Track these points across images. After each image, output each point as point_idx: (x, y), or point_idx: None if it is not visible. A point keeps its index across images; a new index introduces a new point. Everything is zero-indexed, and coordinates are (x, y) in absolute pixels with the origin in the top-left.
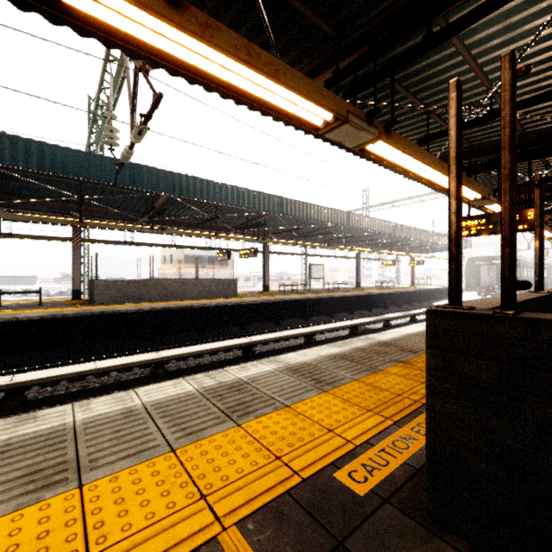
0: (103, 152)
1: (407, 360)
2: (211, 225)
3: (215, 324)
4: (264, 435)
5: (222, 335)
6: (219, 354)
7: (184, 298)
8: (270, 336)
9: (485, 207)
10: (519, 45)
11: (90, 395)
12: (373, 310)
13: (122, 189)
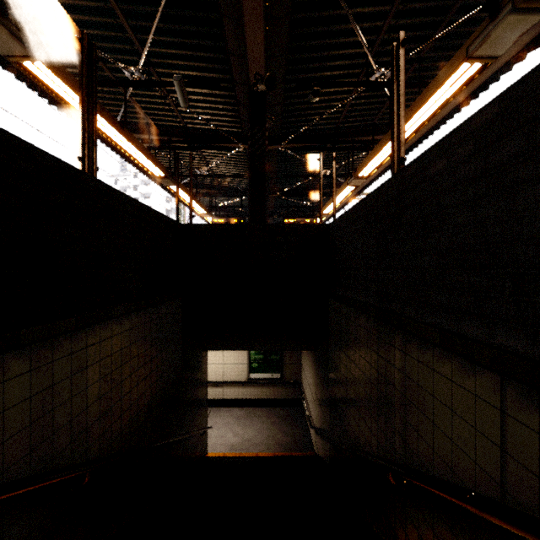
0: None
1: None
2: None
3: None
4: None
5: None
6: None
7: None
8: None
9: None
10: None
11: None
12: None
13: None
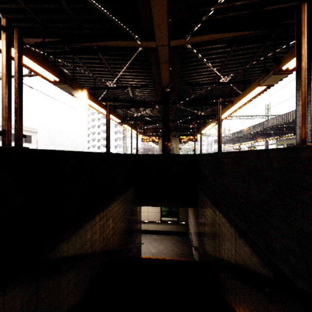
0: None
1: None
2: None
3: None
4: None
5: None
6: None
7: None
8: None
9: None
10: None
11: None
12: None
13: None
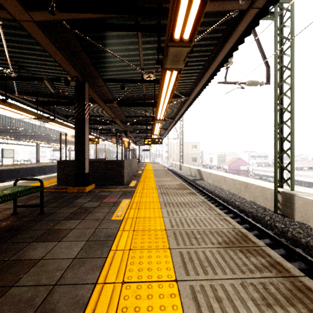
0: None
1: None
2: None
3: None
4: None
5: None
6: None
7: None
8: None
9: None
10: None
11: None
12: (47, 174)
13: None
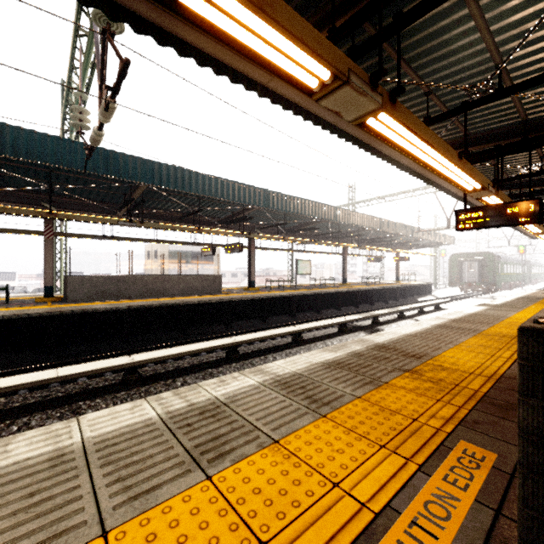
0: (78, 140)
1: (413, 369)
2: (195, 219)
3: (198, 322)
4: (243, 497)
5: (205, 333)
6: (201, 355)
7: (165, 295)
8: (255, 336)
9: (481, 199)
10: (539, 8)
11: (49, 407)
12: (359, 307)
13: (96, 178)
